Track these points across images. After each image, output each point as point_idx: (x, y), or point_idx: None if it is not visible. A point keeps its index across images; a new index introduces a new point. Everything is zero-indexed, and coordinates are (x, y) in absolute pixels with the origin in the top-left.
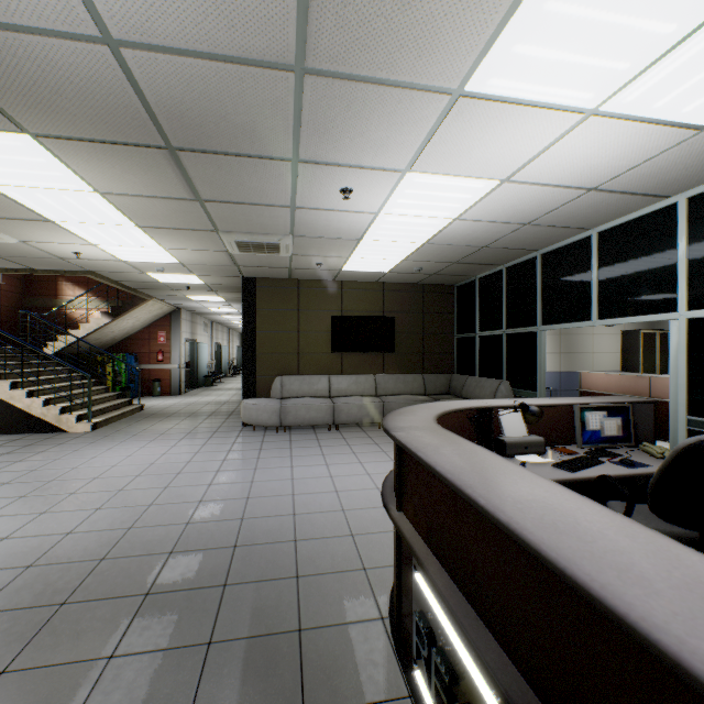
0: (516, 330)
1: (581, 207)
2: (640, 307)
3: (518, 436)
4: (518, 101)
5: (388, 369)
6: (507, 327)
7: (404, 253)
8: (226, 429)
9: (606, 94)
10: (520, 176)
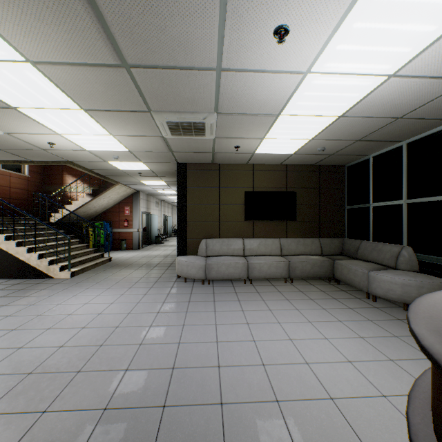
0: (421, 199)
1: None
2: None
3: None
4: None
5: (290, 233)
6: (408, 197)
7: (315, 131)
8: (164, 279)
9: None
10: None
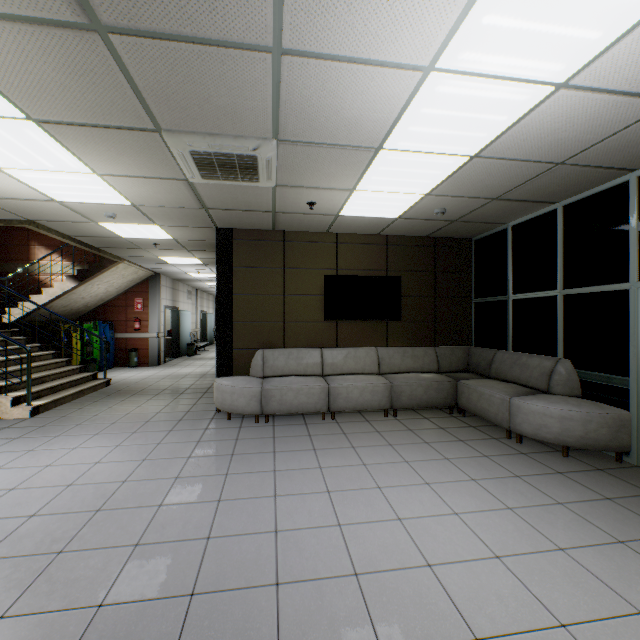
0: (584, 289)
1: None
2: None
3: None
4: None
5: (393, 340)
6: (566, 286)
7: (433, 180)
8: (194, 416)
9: None
10: None
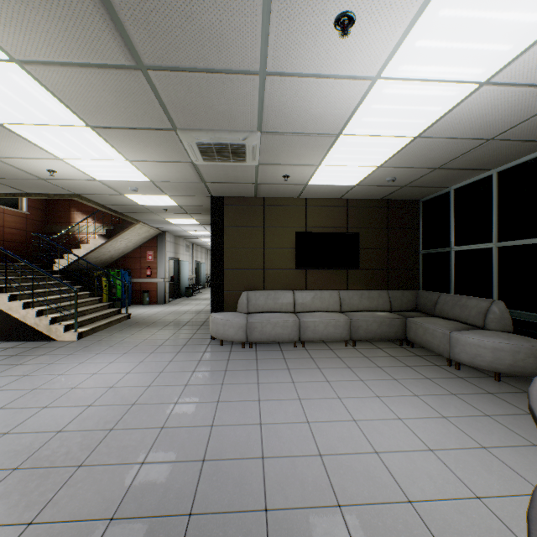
0: (515, 242)
1: None
2: None
3: None
4: None
5: (352, 284)
6: (499, 239)
7: (383, 156)
8: (195, 342)
9: None
10: None
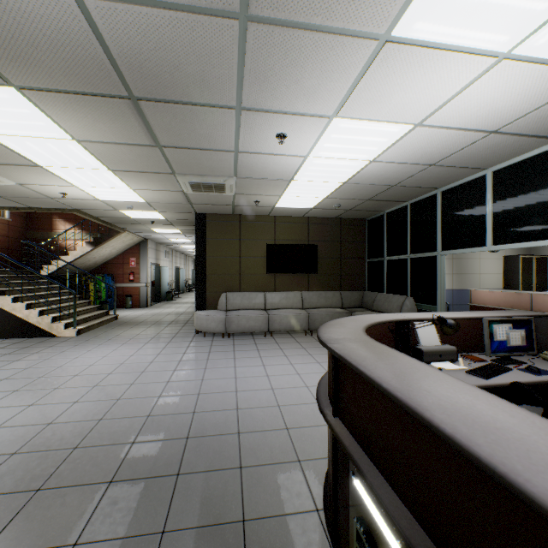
0: (419, 255)
1: (481, 149)
2: (532, 234)
3: (432, 345)
4: (438, 46)
5: (312, 287)
6: (411, 252)
7: (326, 192)
8: (182, 335)
9: (521, 36)
10: (432, 120)
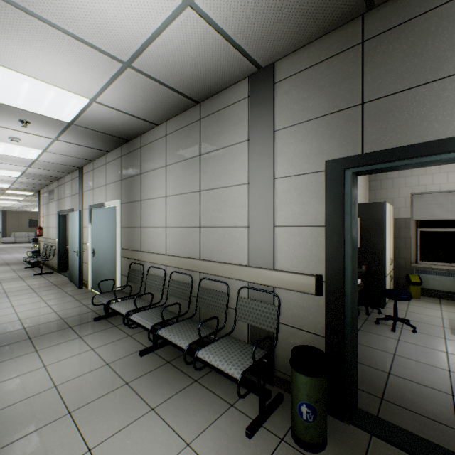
0: None
1: None
2: None
3: None
4: None
5: None
6: None
7: None
8: None
9: None
10: None
